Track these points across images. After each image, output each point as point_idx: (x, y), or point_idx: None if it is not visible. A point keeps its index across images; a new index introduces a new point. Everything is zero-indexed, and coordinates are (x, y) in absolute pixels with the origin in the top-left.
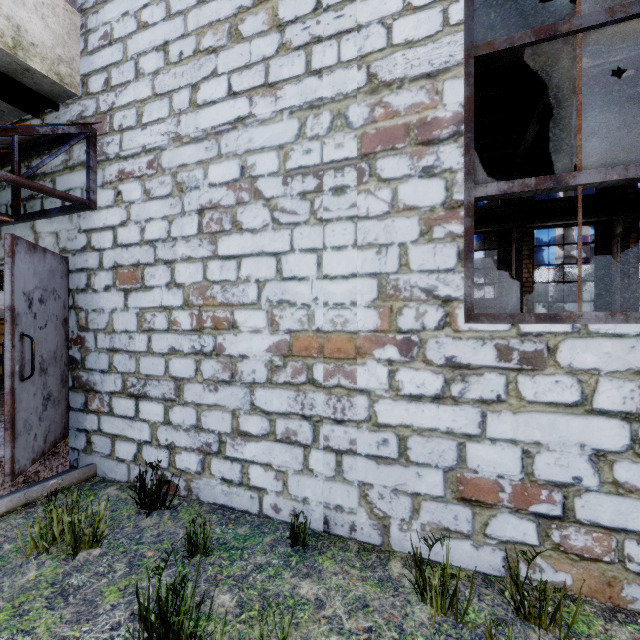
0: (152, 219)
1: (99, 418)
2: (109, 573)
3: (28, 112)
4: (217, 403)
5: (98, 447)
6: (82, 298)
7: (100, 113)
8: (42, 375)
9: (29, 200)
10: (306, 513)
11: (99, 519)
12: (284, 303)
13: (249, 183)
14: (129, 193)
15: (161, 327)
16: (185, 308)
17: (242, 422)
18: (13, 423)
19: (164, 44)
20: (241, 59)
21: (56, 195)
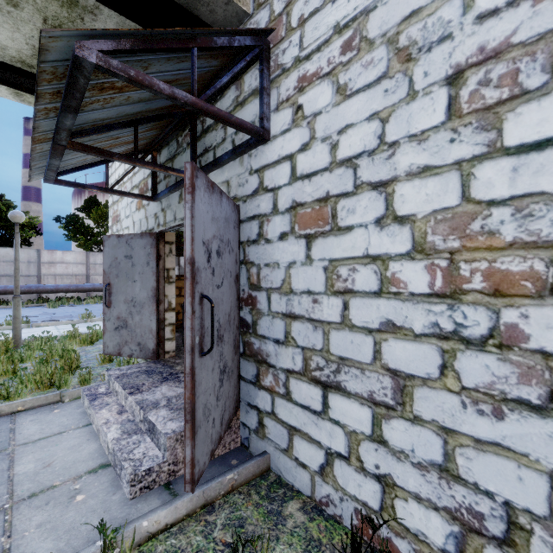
0: (350, 126)
1: (273, 399)
2: None
3: None
4: (501, 442)
5: (271, 434)
6: (253, 251)
7: (274, 19)
8: (219, 344)
9: (203, 155)
10: None
11: None
12: None
13: None
14: (313, 102)
15: (366, 288)
16: (416, 256)
17: None
18: (193, 415)
19: None
20: None
21: (232, 122)
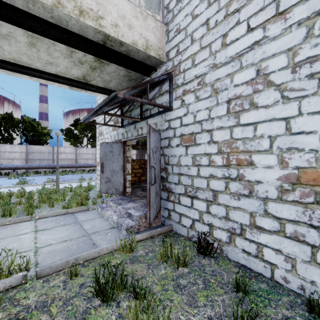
0: (200, 110)
1: (174, 204)
2: (195, 284)
3: (146, 75)
4: (239, 207)
5: (173, 217)
6: (166, 150)
7: (174, 66)
8: (155, 183)
9: (145, 111)
10: (314, 291)
11: (186, 254)
12: (292, 149)
13: (263, 78)
14: (188, 100)
15: (205, 164)
16: (218, 154)
17: (257, 220)
18: (149, 203)
19: (206, 21)
20: (256, 7)
21: (160, 106)
